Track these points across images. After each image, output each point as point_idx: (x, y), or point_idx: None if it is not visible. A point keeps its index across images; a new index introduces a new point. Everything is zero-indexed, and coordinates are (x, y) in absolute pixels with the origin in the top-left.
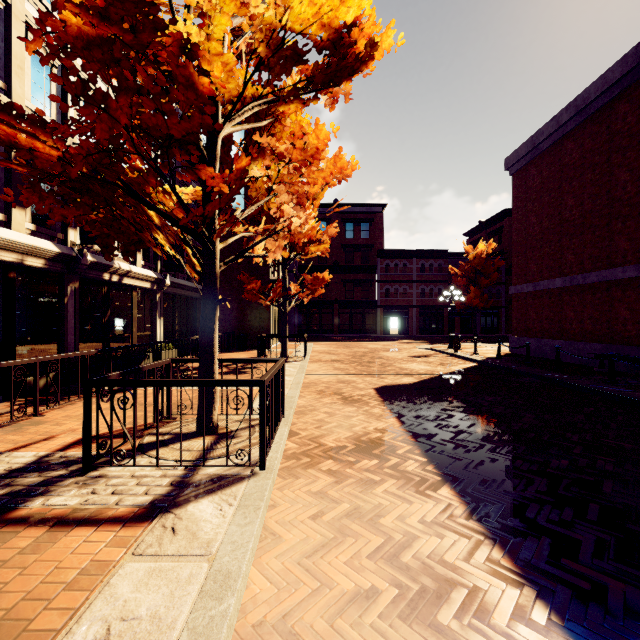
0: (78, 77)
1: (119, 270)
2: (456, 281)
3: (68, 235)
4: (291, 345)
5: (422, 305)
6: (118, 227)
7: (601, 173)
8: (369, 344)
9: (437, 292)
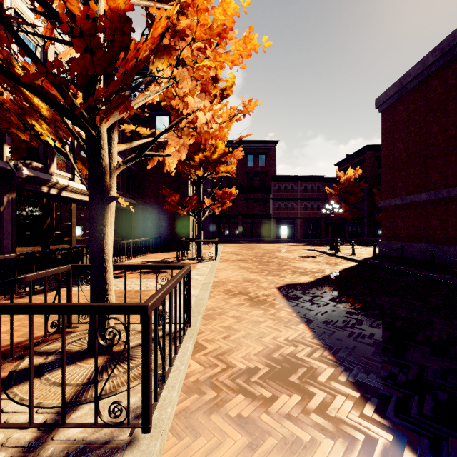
0: (16, 14)
1: (57, 184)
2: (331, 199)
3: (4, 151)
4: (206, 247)
5: (305, 217)
6: None
7: None
8: (266, 246)
9: (316, 207)
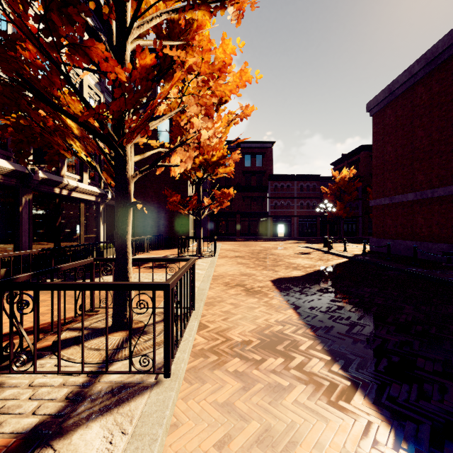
0: None
1: (68, 186)
2: (326, 197)
3: None
4: (205, 244)
5: (301, 215)
6: (30, 132)
7: (447, 110)
8: (263, 244)
9: (312, 206)
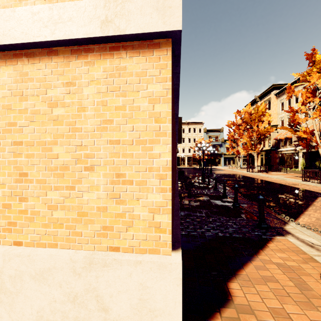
0: None
1: None
2: None
3: None
4: None
5: None
6: None
7: None
8: None
9: None
